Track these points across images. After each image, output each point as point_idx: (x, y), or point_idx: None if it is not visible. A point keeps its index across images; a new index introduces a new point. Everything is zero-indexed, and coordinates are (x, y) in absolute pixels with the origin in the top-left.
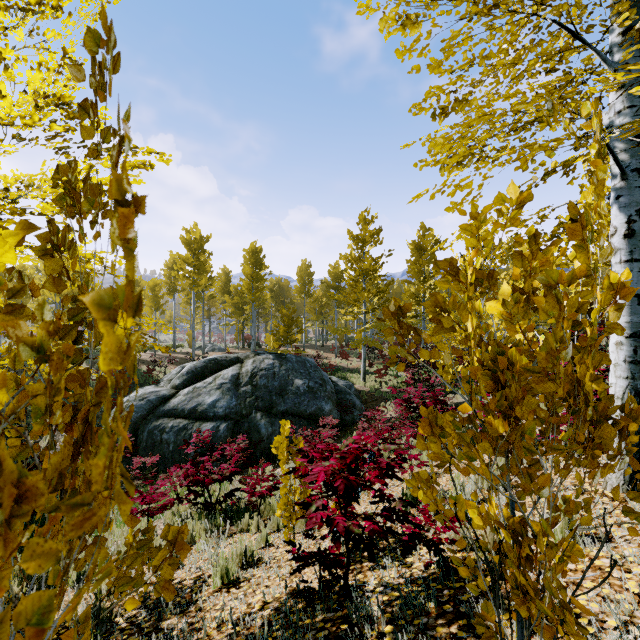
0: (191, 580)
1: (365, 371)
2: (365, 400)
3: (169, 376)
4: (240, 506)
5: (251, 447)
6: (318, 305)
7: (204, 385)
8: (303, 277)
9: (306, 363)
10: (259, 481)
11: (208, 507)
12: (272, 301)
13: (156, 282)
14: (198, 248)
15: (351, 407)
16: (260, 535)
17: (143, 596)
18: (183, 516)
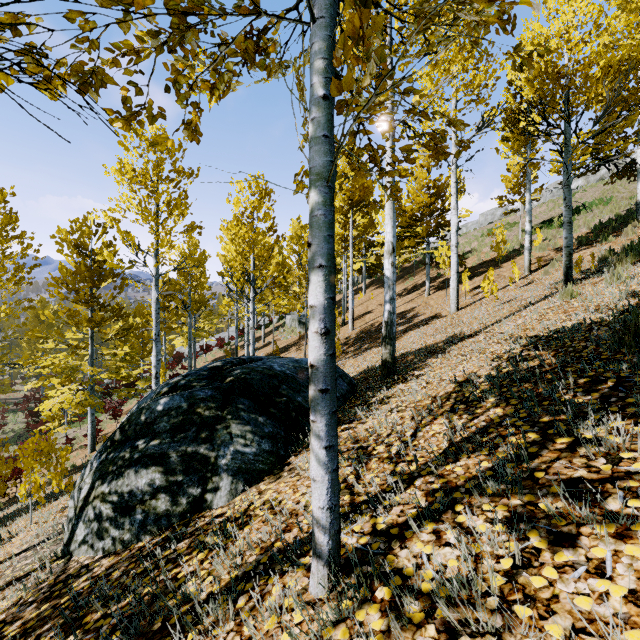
0: None
1: None
2: None
3: None
4: None
5: None
6: None
7: None
8: None
9: None
10: None
11: None
12: None
13: None
14: None
15: None
16: None
17: None
18: None
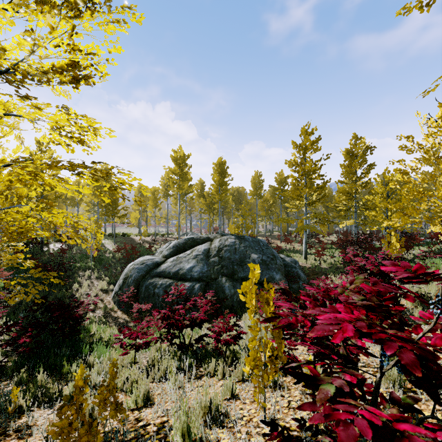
0: (155, 426)
1: (306, 251)
2: (307, 274)
3: (161, 249)
4: (208, 350)
5: (218, 303)
6: (267, 204)
7: (184, 255)
8: (256, 183)
9: (260, 242)
10: (224, 330)
11: (182, 348)
12: (233, 203)
13: (155, 188)
14: (182, 162)
15: (297, 278)
16: (226, 385)
17: (106, 438)
18: (162, 353)
